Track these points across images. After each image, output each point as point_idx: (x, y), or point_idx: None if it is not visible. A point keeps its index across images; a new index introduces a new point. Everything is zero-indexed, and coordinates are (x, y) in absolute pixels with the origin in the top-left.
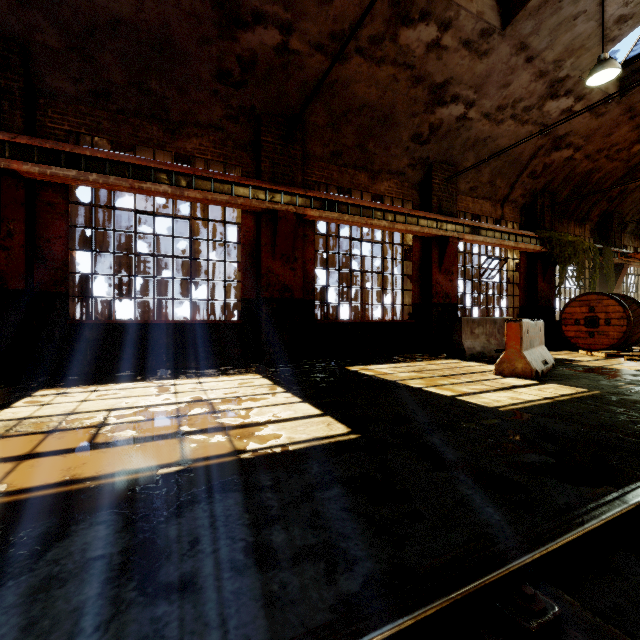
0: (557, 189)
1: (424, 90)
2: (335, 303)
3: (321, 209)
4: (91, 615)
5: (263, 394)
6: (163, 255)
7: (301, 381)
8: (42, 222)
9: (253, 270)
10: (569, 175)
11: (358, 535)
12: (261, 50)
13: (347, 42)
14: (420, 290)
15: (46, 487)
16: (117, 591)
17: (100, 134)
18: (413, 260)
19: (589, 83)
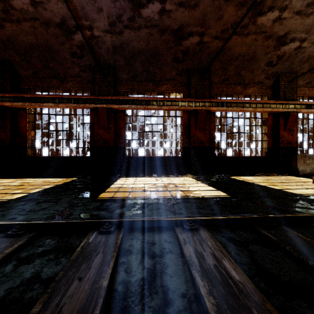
0: None
1: (273, 40)
2: (224, 148)
3: (217, 106)
4: (163, 214)
5: (193, 183)
6: (154, 131)
7: (208, 180)
8: (117, 123)
9: (187, 135)
10: None
11: (225, 213)
12: (191, 45)
13: (228, 39)
14: (272, 140)
15: (140, 197)
16: (166, 212)
17: (134, 90)
18: (268, 125)
19: None
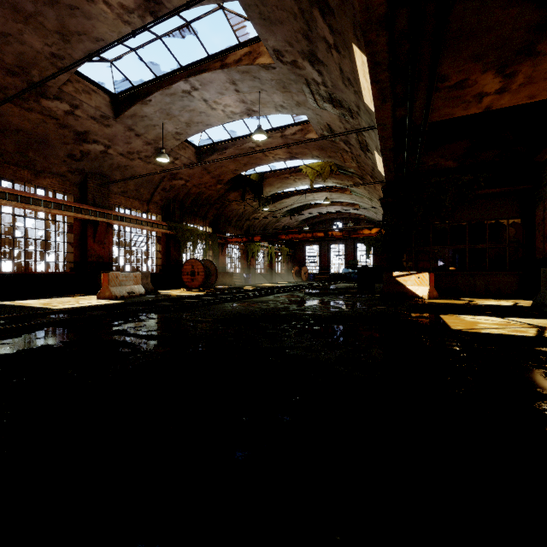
0: (183, 199)
1: (70, 132)
2: None
3: None
4: None
5: None
6: None
7: None
8: None
9: None
10: (188, 193)
11: None
12: None
13: None
14: (81, 253)
15: None
16: None
17: None
18: (74, 233)
19: (159, 160)
